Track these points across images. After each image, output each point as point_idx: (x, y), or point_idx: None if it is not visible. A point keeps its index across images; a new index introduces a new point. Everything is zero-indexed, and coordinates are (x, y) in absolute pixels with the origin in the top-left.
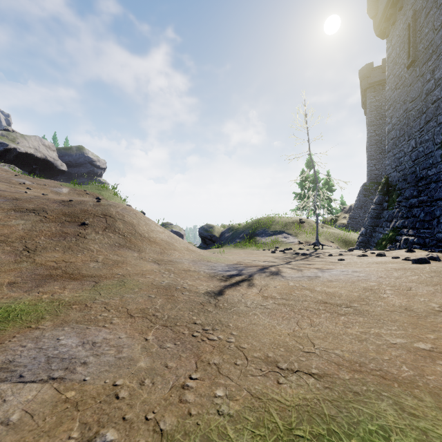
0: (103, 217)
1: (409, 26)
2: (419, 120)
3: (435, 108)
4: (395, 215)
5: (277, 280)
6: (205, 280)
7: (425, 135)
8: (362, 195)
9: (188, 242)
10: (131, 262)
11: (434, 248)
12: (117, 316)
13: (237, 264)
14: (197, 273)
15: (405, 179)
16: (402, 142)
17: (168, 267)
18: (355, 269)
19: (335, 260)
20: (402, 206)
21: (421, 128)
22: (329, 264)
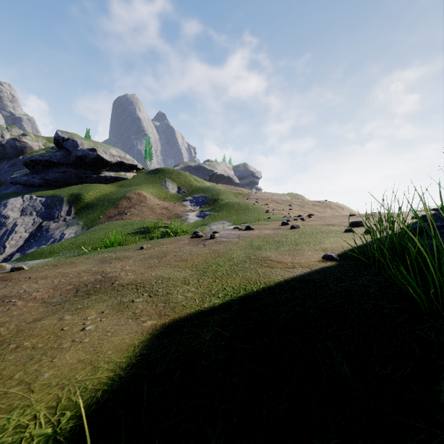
0: (338, 207)
1: None
2: None
3: None
4: None
5: None
6: None
7: None
8: None
9: None
10: None
11: None
12: None
13: None
14: None
15: None
16: None
17: None
18: None
19: None
20: None
21: None
22: None
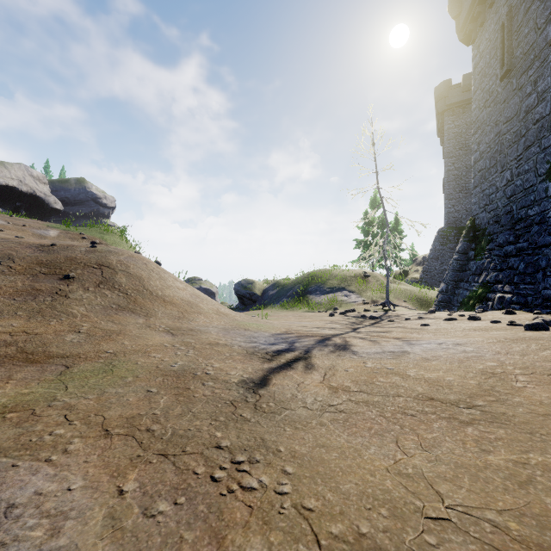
0: (97, 267)
1: (502, 26)
2: (516, 145)
3: (538, 130)
4: (485, 267)
5: (347, 358)
6: (240, 360)
7: (525, 165)
8: (439, 243)
9: (221, 302)
10: (132, 333)
11: (540, 309)
12: (81, 435)
13: (287, 334)
14: (228, 348)
15: (498, 222)
16: (493, 174)
17: (186, 339)
18: (456, 340)
19: (416, 325)
20: (494, 255)
21: (519, 156)
22: (411, 331)
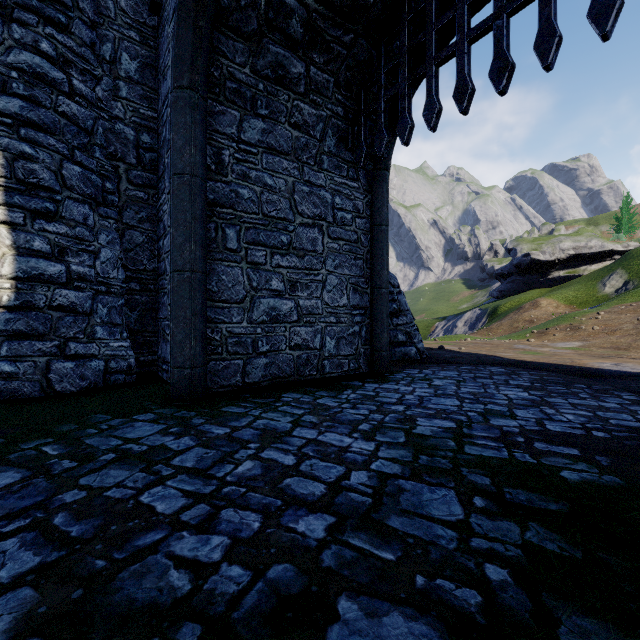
0: None
1: None
2: None
3: None
4: None
5: None
6: None
7: None
8: None
9: None
10: None
11: None
12: (581, 352)
13: None
14: None
15: None
16: None
17: None
18: None
19: None
20: None
21: None
22: None
